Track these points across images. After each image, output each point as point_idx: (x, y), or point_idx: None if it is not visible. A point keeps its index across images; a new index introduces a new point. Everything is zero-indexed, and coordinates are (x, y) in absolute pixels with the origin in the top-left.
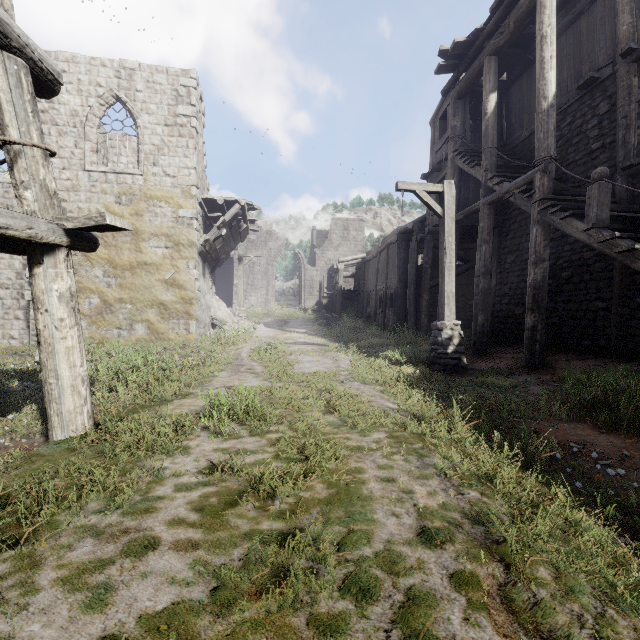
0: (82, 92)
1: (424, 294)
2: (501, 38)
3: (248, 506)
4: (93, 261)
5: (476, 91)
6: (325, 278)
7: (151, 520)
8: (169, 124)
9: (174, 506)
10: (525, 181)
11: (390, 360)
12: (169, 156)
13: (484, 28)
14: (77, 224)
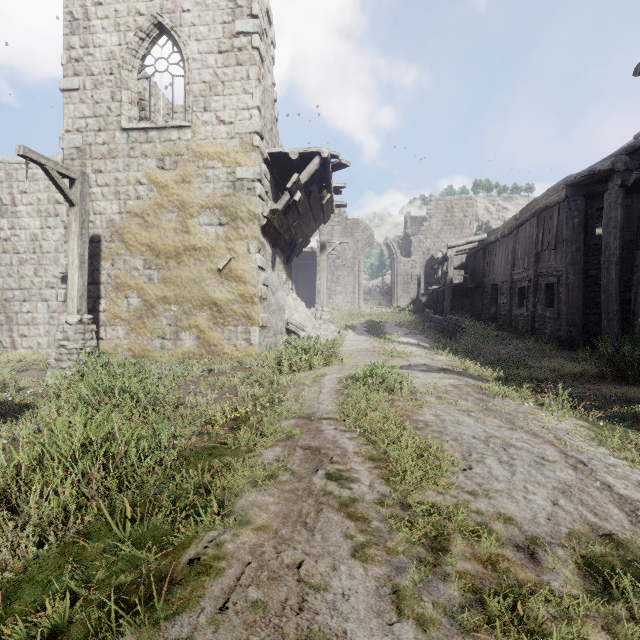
0: (119, 26)
1: None
2: None
3: None
4: (132, 248)
5: None
6: (422, 272)
7: None
8: (224, 50)
9: None
10: None
11: None
12: (224, 95)
13: None
14: None
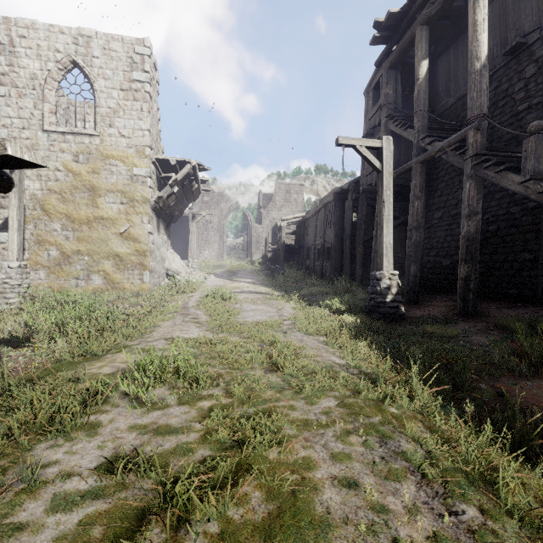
0: (41, 57)
1: (358, 247)
2: (433, 8)
3: None
4: (52, 215)
5: (407, 62)
6: (270, 235)
7: None
8: (124, 89)
9: None
10: (458, 139)
11: (330, 308)
12: (124, 118)
13: None
14: None
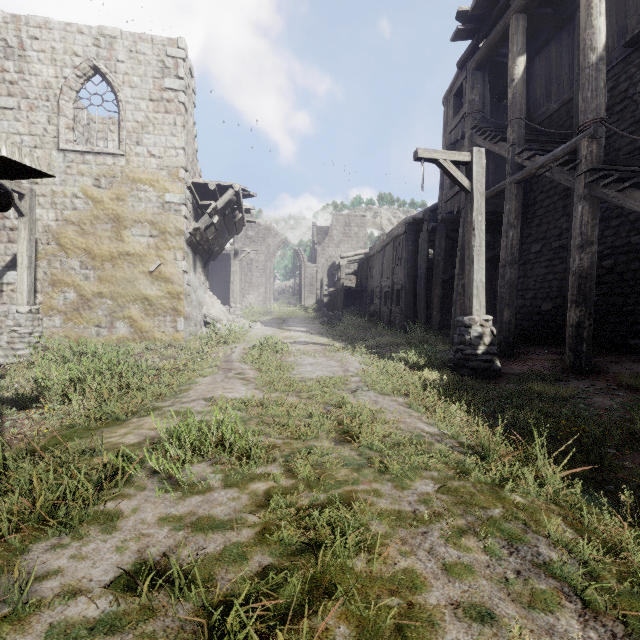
0: (56, 62)
1: (436, 289)
2: None
3: None
4: (68, 251)
5: (496, 61)
6: (326, 276)
7: None
8: (154, 99)
9: None
10: (566, 151)
11: (405, 362)
12: (154, 134)
13: None
14: None
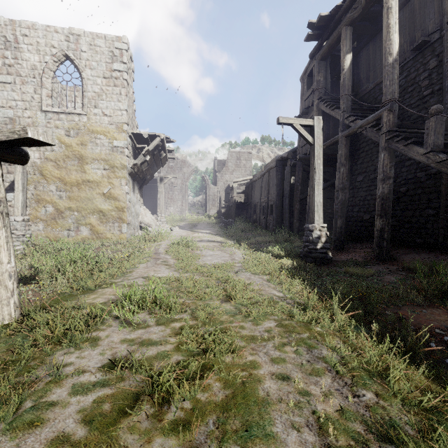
0: (40, 51)
1: (296, 205)
2: (355, 12)
3: (141, 415)
4: (48, 179)
5: (334, 55)
6: (223, 194)
7: (30, 440)
8: (106, 77)
9: (62, 417)
10: (375, 118)
11: (272, 254)
12: (106, 101)
13: (342, 5)
14: (2, 137)
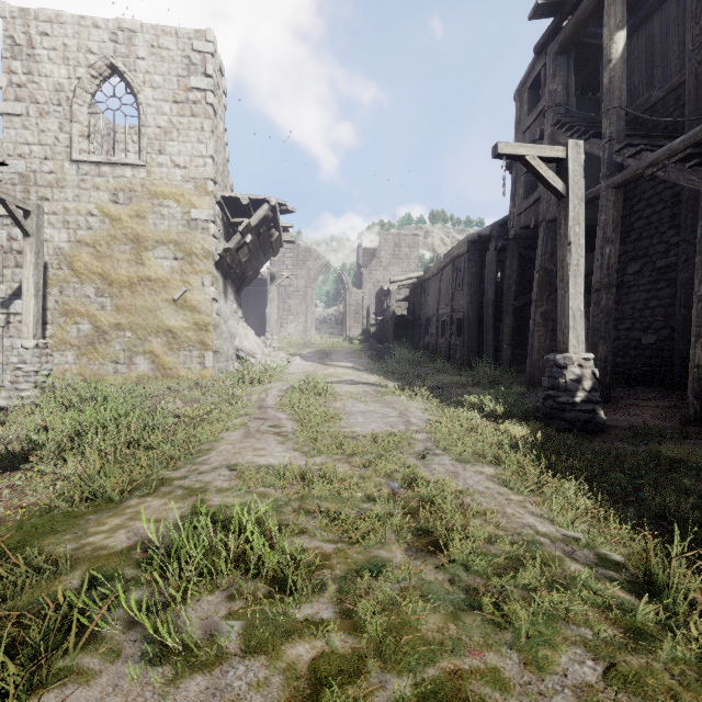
0: (69, 60)
1: (506, 318)
2: None
3: None
4: (82, 276)
5: (583, 43)
6: (373, 302)
7: None
8: (179, 100)
9: None
10: (688, 143)
11: (478, 410)
12: (179, 141)
13: None
14: None
